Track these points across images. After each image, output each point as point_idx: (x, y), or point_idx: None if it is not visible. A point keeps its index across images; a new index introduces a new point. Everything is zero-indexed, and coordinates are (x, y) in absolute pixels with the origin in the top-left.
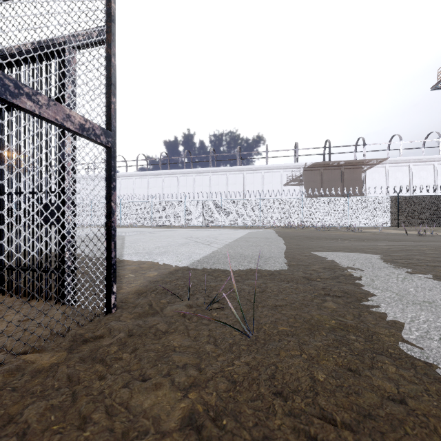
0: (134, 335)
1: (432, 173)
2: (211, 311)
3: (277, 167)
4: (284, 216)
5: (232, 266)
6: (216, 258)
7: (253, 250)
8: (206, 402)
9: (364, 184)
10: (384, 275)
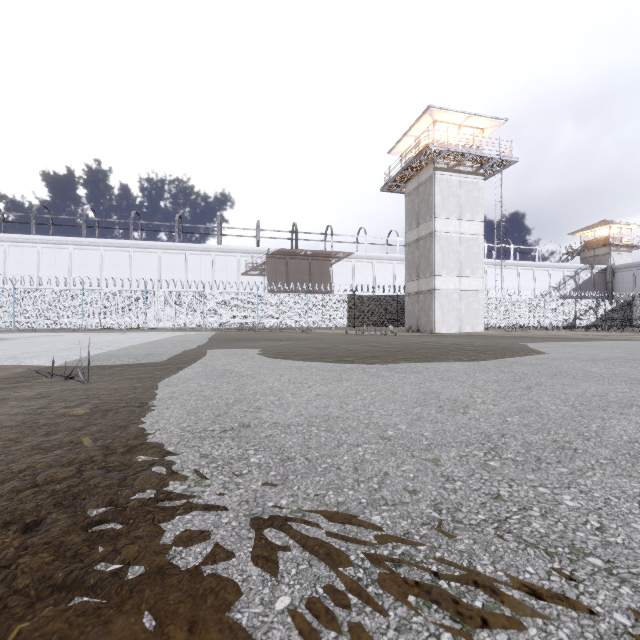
0: (8, 387)
1: (392, 273)
2: (70, 379)
3: (233, 250)
4: (236, 314)
5: (111, 362)
6: (98, 357)
7: (148, 350)
8: (49, 392)
9: (332, 279)
10: (223, 358)
